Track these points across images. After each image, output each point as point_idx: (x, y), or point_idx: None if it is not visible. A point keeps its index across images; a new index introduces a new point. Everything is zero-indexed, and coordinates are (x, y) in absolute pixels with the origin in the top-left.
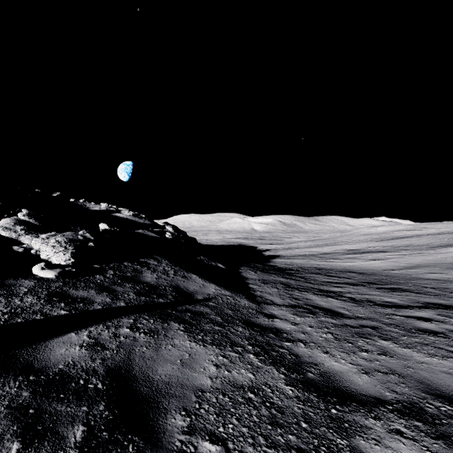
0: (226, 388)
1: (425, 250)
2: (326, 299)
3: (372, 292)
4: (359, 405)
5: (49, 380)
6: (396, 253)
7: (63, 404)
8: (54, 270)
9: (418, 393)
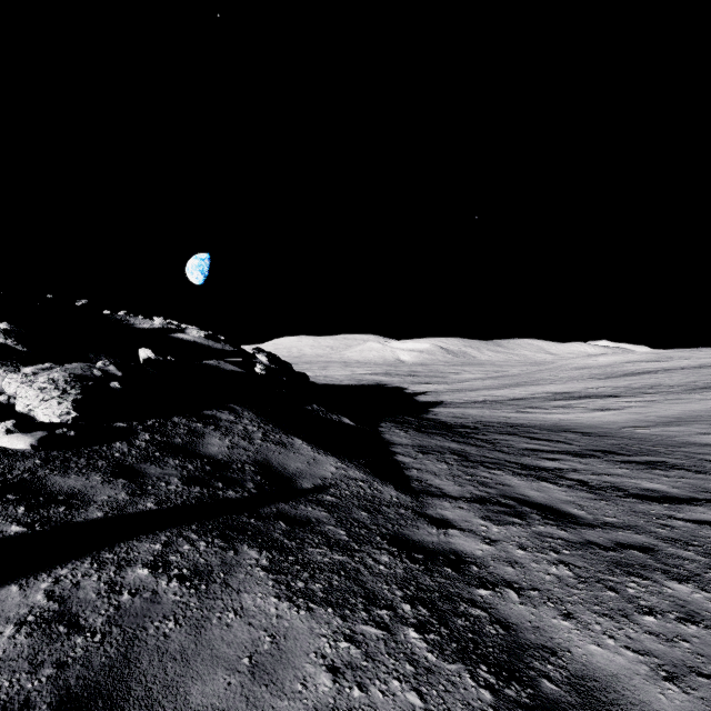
0: None
1: (685, 394)
2: (537, 483)
3: (616, 470)
4: None
5: None
6: (635, 399)
7: None
8: (32, 433)
9: None
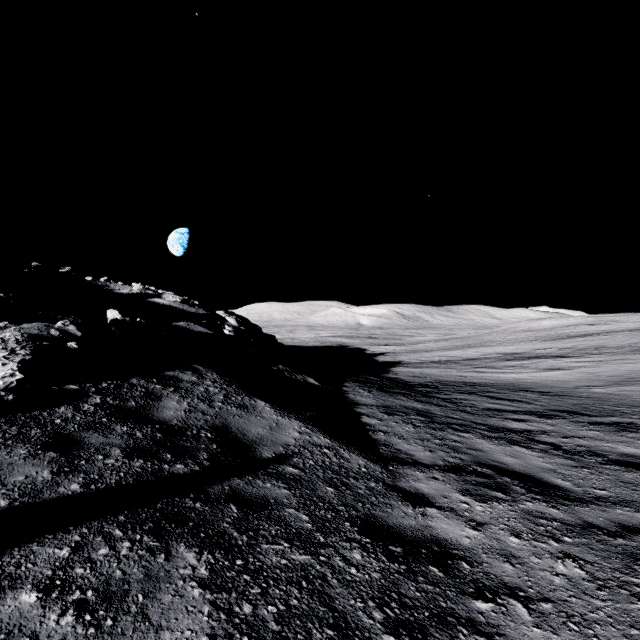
0: None
1: (631, 355)
2: (511, 448)
3: (587, 432)
4: None
5: None
6: (583, 359)
7: None
8: None
9: None
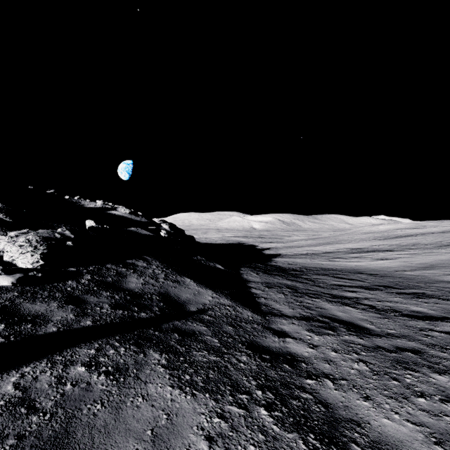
0: None
1: (435, 249)
2: (343, 307)
3: (393, 298)
4: None
5: None
6: (403, 252)
7: None
8: (13, 275)
9: None
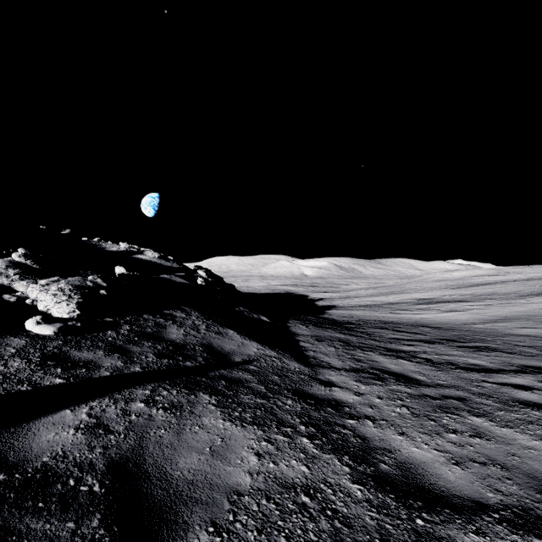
0: (272, 489)
1: (513, 300)
2: (396, 360)
3: (453, 352)
4: (453, 513)
5: (26, 480)
6: (477, 303)
7: (40, 518)
8: (53, 324)
9: (531, 493)
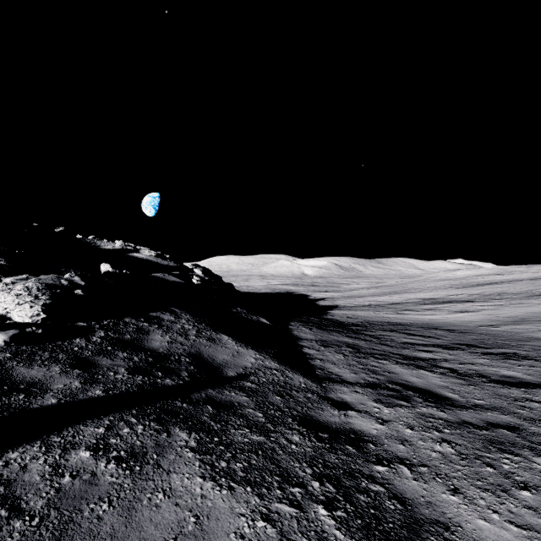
0: None
1: (526, 300)
2: (417, 371)
3: (478, 360)
4: None
5: None
6: (487, 303)
7: None
8: (6, 331)
9: None
